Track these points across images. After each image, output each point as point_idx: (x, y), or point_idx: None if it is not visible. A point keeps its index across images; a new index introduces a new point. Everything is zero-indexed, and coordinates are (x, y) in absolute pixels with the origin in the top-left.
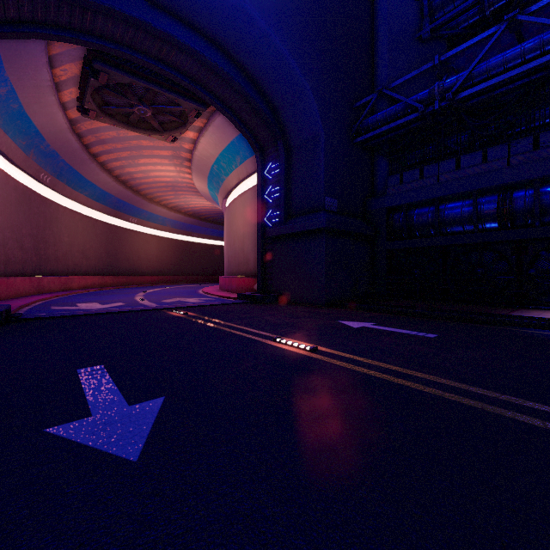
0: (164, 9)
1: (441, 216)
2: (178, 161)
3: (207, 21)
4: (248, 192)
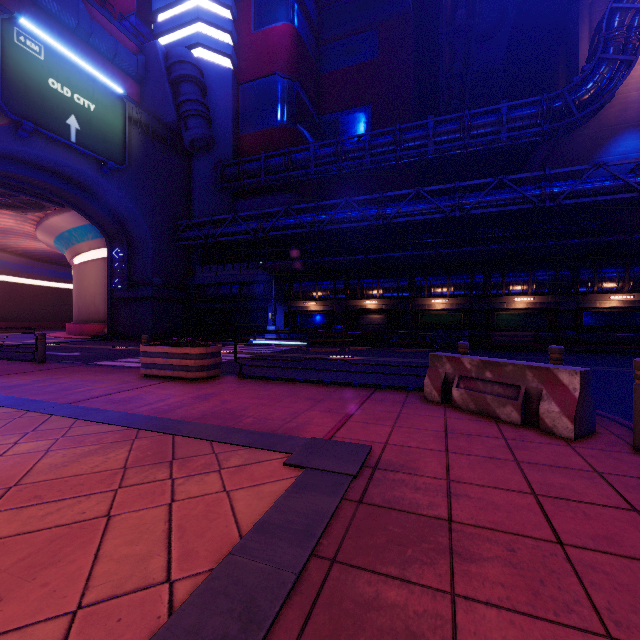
0: (41, 168)
1: (219, 293)
2: (21, 219)
3: (72, 177)
4: (100, 260)
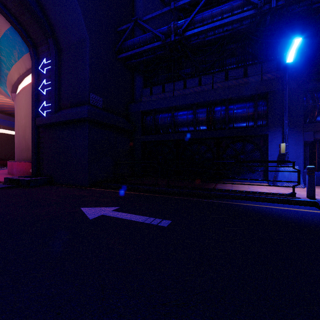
0: None
1: (175, 120)
2: None
3: None
4: (28, 86)
